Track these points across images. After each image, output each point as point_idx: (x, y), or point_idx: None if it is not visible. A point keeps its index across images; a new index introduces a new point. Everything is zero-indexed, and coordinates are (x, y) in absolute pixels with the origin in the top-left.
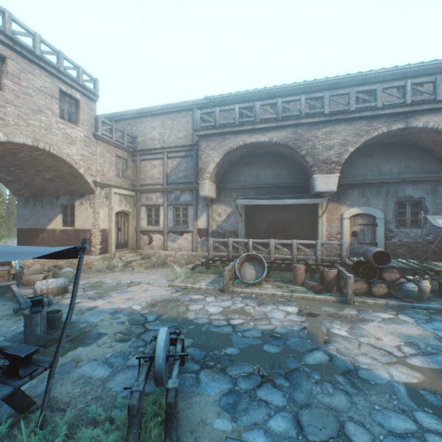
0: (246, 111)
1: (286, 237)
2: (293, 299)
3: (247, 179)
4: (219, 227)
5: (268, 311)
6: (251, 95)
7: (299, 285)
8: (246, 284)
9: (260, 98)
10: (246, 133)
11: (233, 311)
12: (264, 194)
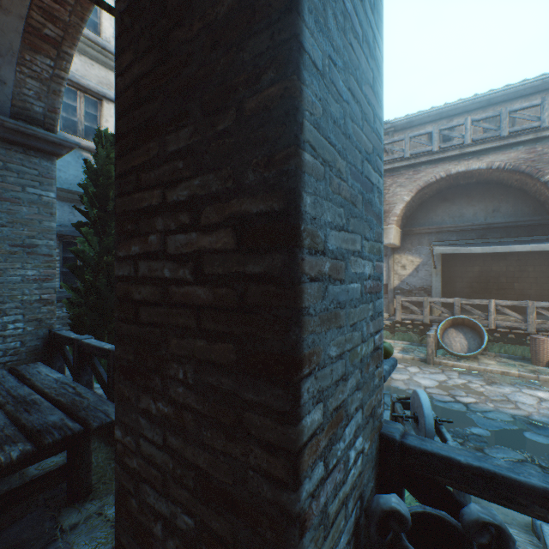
0: (450, 132)
1: (502, 298)
2: (539, 382)
3: (445, 219)
4: (402, 282)
5: (508, 393)
6: (452, 109)
7: (542, 365)
8: (454, 357)
9: (465, 110)
10: (450, 161)
11: (454, 386)
12: (471, 238)
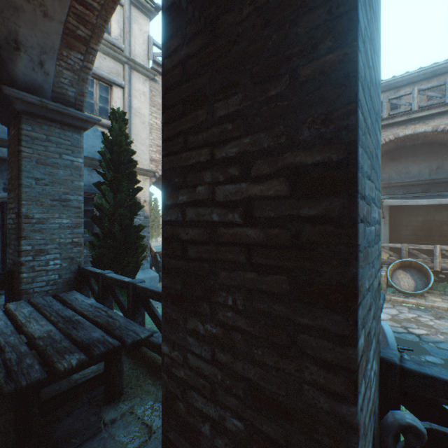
0: (398, 101)
1: (444, 244)
2: None
3: (392, 176)
4: None
5: None
6: (398, 81)
7: None
8: (402, 294)
9: (411, 81)
10: (398, 125)
11: (406, 320)
12: (416, 192)
